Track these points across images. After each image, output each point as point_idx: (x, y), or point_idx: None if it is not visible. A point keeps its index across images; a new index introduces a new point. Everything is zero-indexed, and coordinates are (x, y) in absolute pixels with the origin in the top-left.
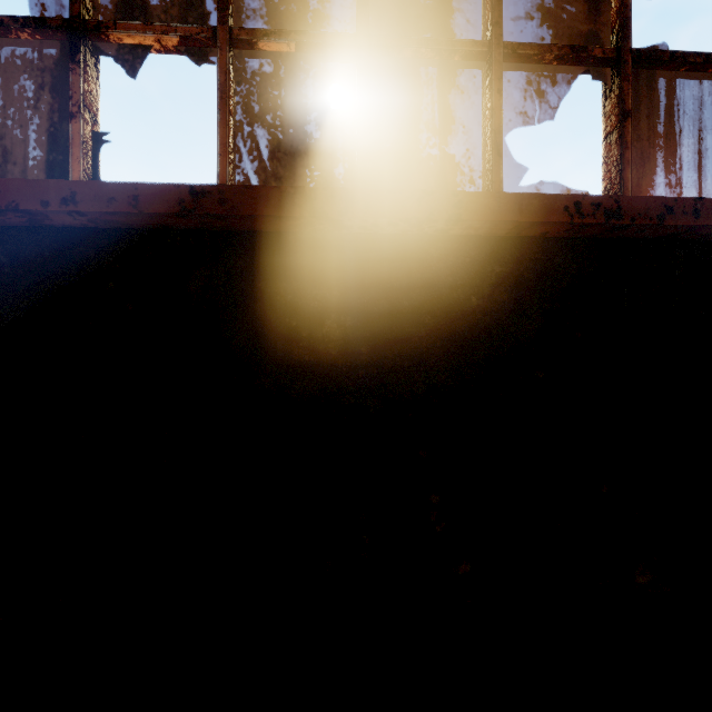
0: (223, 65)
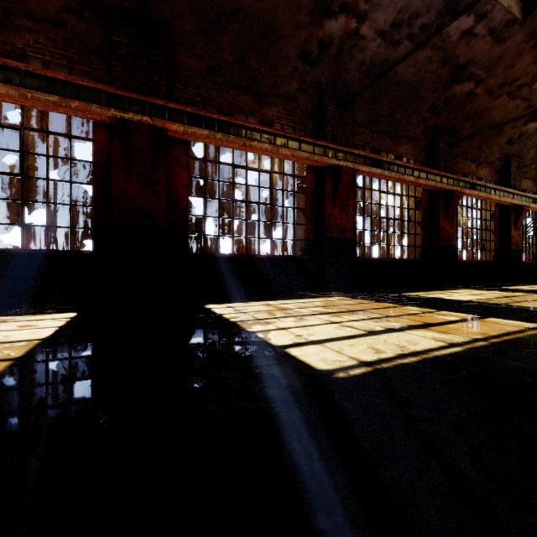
0: None
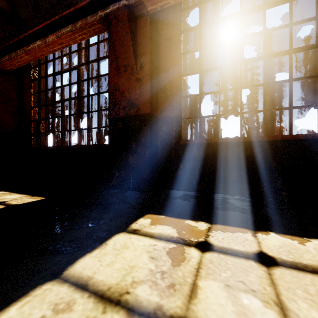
0: (241, 117)
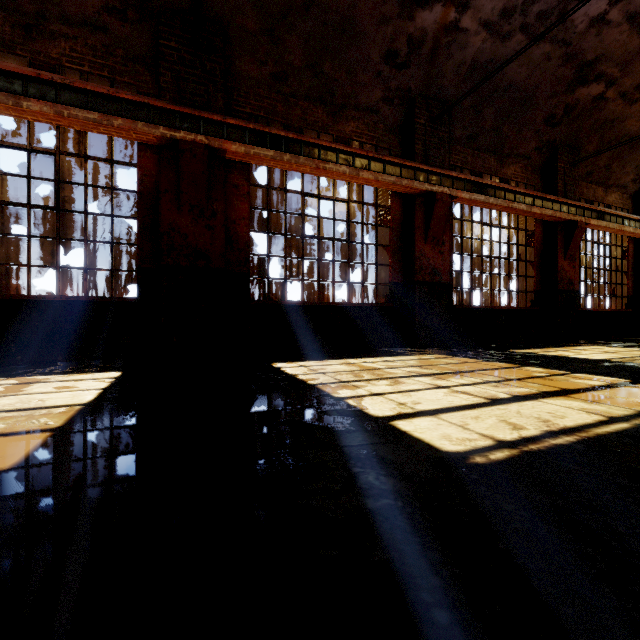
0: None
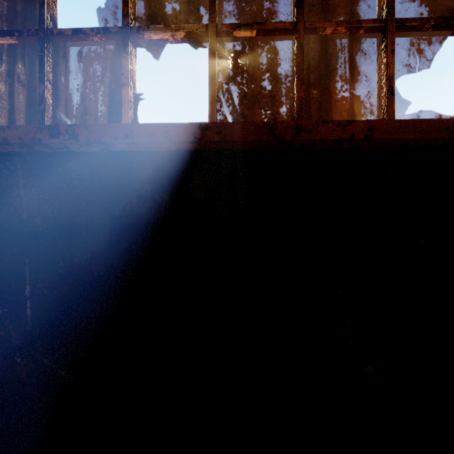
0: (212, 47)
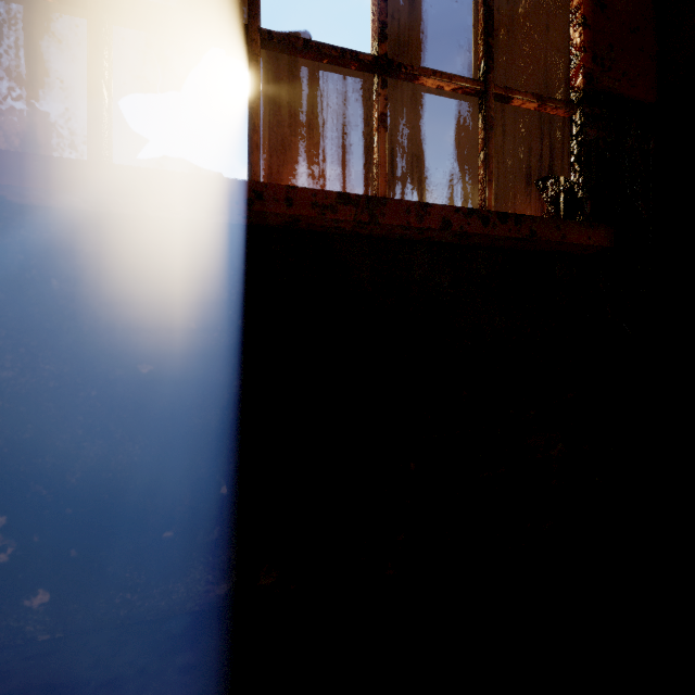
0: None
